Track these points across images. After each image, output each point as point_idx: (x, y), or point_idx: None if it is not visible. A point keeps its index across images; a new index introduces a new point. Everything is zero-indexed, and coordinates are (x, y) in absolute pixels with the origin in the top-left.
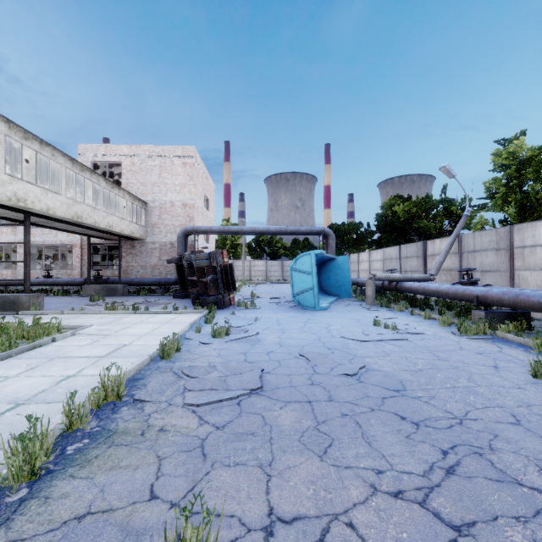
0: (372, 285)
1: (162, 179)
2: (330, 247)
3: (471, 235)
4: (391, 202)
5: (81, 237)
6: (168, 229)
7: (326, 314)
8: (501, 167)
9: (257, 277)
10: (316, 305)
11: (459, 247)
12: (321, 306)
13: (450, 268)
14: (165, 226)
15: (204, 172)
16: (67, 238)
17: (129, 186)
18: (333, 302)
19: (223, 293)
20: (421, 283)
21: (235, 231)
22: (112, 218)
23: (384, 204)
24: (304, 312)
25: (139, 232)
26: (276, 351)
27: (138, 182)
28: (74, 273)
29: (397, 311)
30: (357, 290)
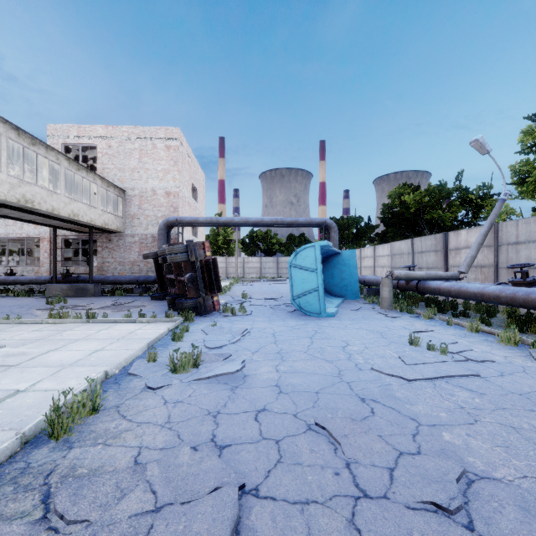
0: (389, 285)
1: (142, 165)
2: (332, 241)
3: (512, 222)
4: (400, 191)
5: (50, 229)
6: (150, 221)
7: (336, 323)
8: (531, 148)
9: (251, 274)
10: (321, 310)
11: (495, 239)
12: (328, 312)
13: (482, 263)
14: (146, 217)
15: (192, 159)
16: (34, 230)
17: (105, 172)
18: (339, 305)
19: (203, 295)
20: (453, 282)
21: (225, 222)
22: (77, 205)
23: (391, 193)
24: (307, 319)
25: (115, 223)
26: (272, 407)
27: (115, 167)
28: (42, 270)
29: (425, 318)
30: (364, 289)
